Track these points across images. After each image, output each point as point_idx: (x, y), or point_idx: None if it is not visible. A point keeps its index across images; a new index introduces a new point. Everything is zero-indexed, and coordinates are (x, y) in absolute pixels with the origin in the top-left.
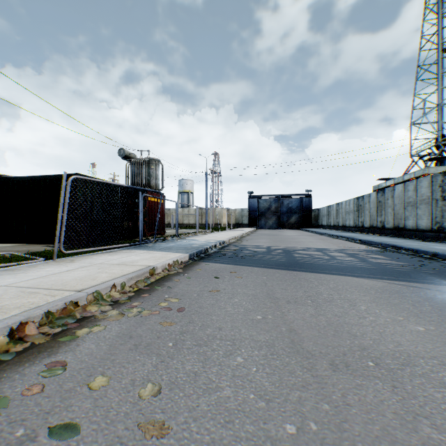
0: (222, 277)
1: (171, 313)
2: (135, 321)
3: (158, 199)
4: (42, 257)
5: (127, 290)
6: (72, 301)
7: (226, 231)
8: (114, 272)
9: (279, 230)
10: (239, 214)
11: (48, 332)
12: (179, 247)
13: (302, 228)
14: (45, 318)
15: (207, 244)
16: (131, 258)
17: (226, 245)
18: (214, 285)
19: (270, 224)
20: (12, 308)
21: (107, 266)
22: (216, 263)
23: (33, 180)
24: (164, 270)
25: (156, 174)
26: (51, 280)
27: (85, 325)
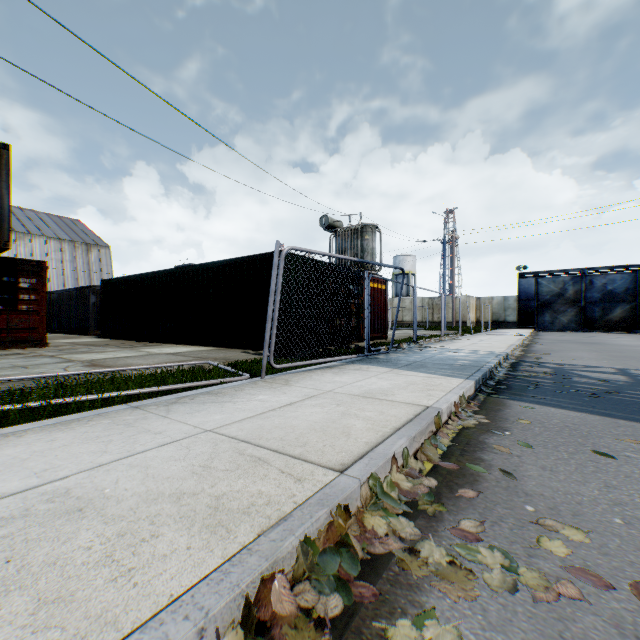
0: (616, 453)
1: (633, 612)
2: (535, 626)
3: (378, 284)
4: (245, 372)
5: (414, 469)
6: (338, 504)
7: (482, 333)
8: (372, 418)
9: (587, 333)
10: (498, 305)
11: (314, 609)
12: (437, 364)
13: (639, 330)
14: (301, 557)
15: (485, 360)
16: (375, 384)
17: (514, 362)
18: (632, 484)
19: (563, 323)
20: (233, 510)
21: (347, 399)
22: (546, 407)
23: (228, 264)
24: (451, 417)
25: (372, 247)
26: (275, 426)
27: (391, 597)
